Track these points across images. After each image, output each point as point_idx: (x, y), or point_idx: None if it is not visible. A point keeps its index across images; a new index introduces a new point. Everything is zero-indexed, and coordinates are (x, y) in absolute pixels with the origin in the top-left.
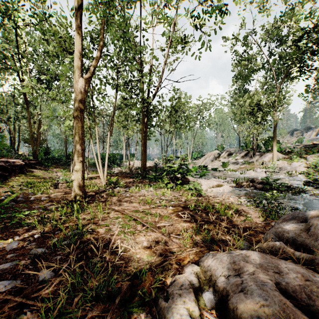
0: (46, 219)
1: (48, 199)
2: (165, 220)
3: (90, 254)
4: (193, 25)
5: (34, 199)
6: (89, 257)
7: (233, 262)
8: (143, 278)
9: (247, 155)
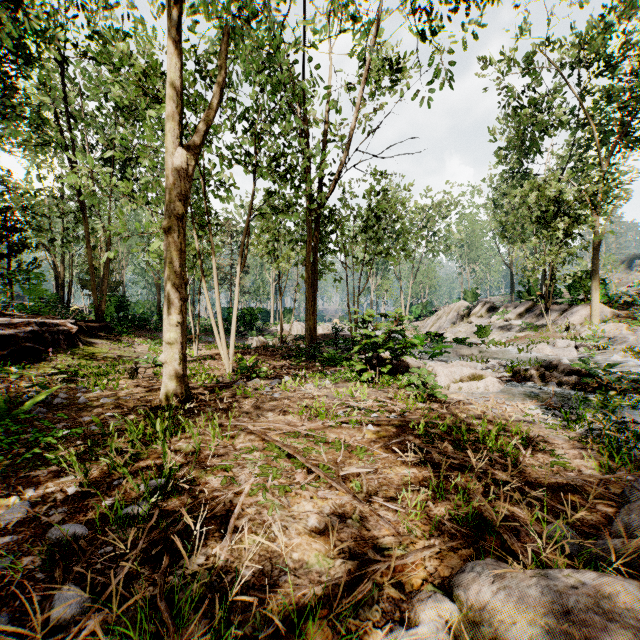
0: (100, 448)
1: (112, 402)
2: (360, 458)
3: (183, 544)
4: (415, 34)
5: (85, 401)
6: (180, 553)
7: (563, 612)
8: (308, 629)
9: (532, 311)
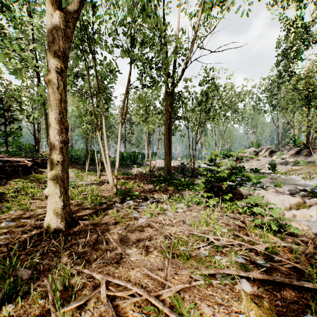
0: None
1: (10, 226)
2: None
3: None
4: None
5: None
6: None
7: None
8: None
9: (300, 153)
